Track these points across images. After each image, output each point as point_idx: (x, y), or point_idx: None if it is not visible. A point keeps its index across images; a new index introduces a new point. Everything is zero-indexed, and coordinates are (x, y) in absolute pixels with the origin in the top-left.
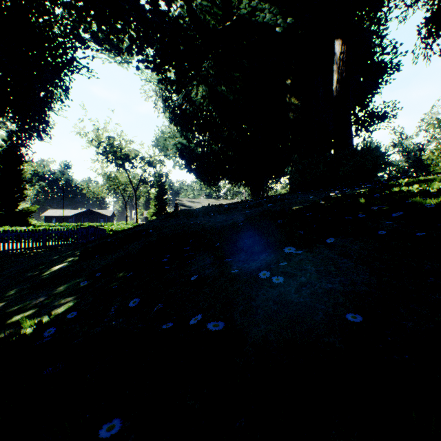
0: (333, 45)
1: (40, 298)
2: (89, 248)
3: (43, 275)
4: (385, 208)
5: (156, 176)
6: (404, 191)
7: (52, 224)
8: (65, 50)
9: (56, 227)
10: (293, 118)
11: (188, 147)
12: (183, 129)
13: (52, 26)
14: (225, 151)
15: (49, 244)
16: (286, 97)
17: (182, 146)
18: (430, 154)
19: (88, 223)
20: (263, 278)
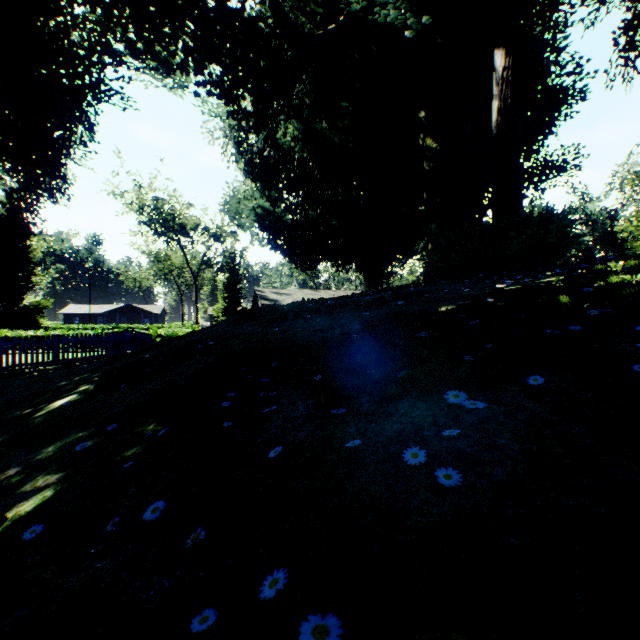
0: (489, 60)
1: (9, 470)
2: (115, 369)
3: (34, 418)
4: (610, 313)
5: (226, 256)
6: (637, 283)
7: (74, 326)
8: (88, 67)
9: (78, 331)
10: (429, 170)
11: (272, 212)
12: (265, 187)
13: (68, 31)
14: (327, 218)
15: (63, 357)
16: (419, 138)
17: (263, 211)
18: (627, 223)
19: (126, 325)
20: (413, 464)
